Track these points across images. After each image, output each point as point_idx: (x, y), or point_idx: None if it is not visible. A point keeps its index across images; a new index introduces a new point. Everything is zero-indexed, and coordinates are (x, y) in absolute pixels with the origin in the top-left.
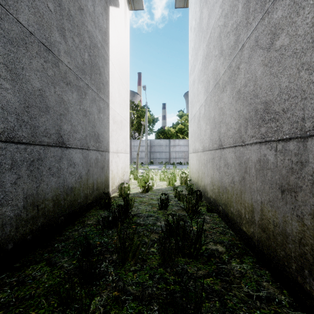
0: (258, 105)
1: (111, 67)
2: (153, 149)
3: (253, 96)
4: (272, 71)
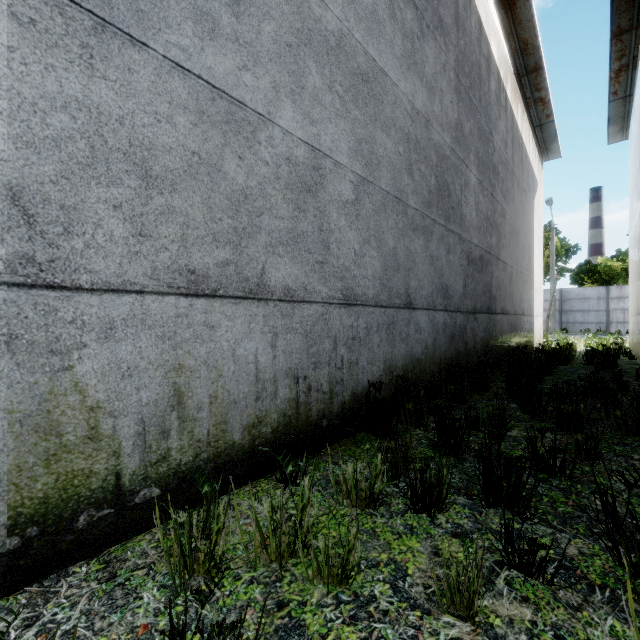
0: None
1: (534, 249)
2: (568, 307)
3: None
4: None
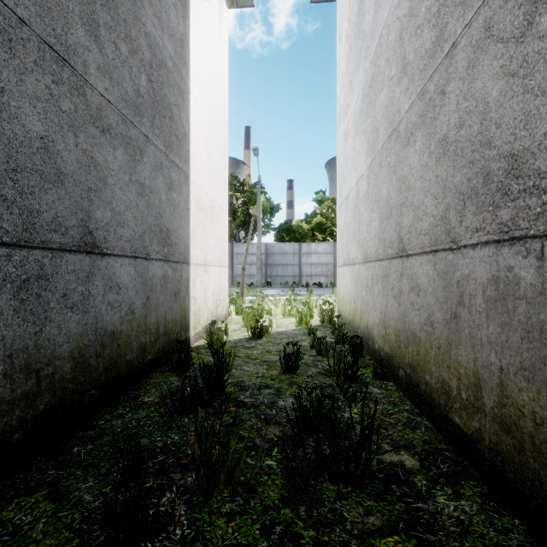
0: (492, 163)
1: (192, 108)
2: (272, 260)
3: (480, 145)
4: (530, 85)
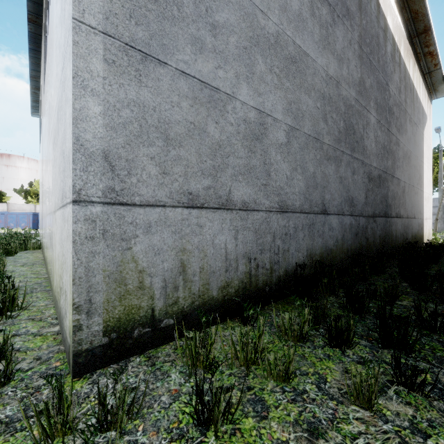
0: None
1: (424, 168)
2: None
3: None
4: None
